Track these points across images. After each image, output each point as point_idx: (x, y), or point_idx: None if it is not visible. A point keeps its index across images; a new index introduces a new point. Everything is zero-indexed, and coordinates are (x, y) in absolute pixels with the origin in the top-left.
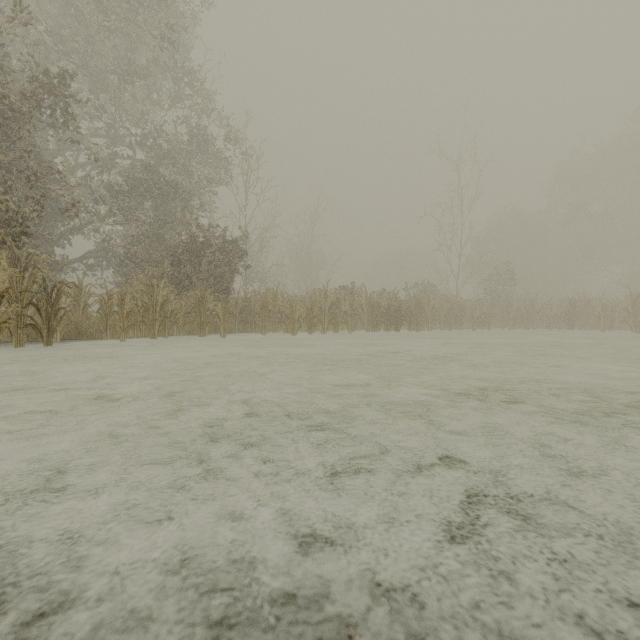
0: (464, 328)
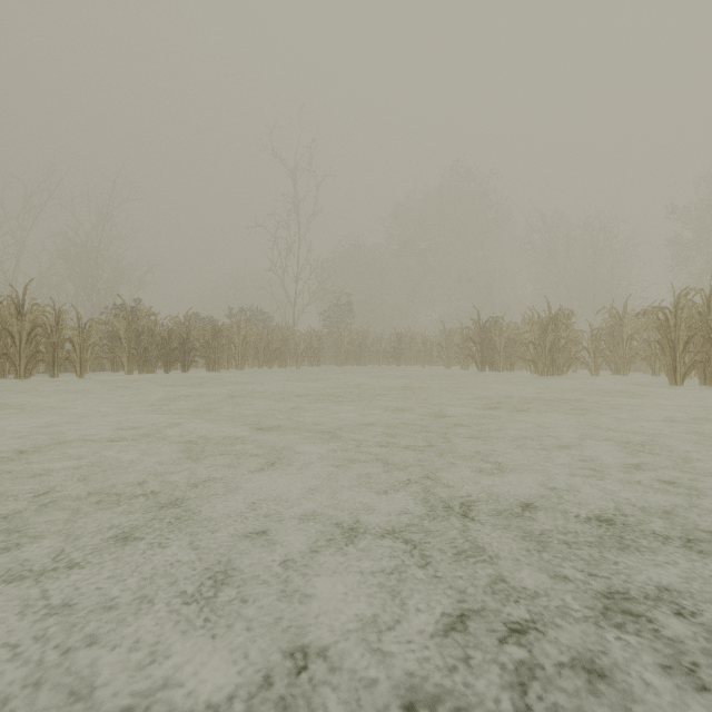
0: (294, 365)
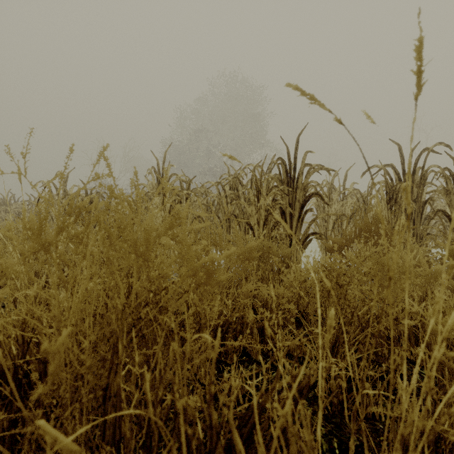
0: None
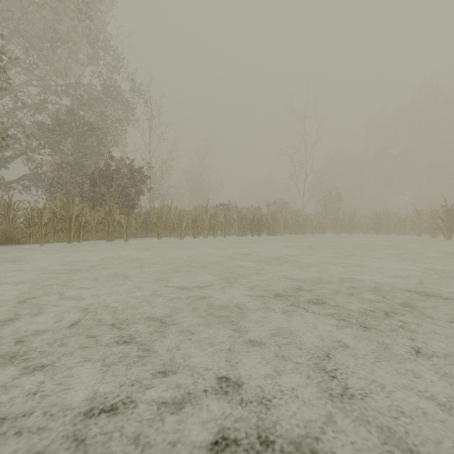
0: (307, 233)
